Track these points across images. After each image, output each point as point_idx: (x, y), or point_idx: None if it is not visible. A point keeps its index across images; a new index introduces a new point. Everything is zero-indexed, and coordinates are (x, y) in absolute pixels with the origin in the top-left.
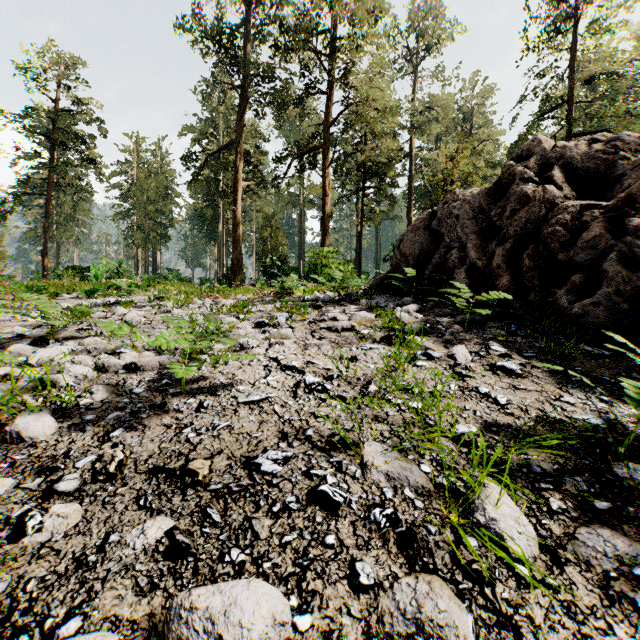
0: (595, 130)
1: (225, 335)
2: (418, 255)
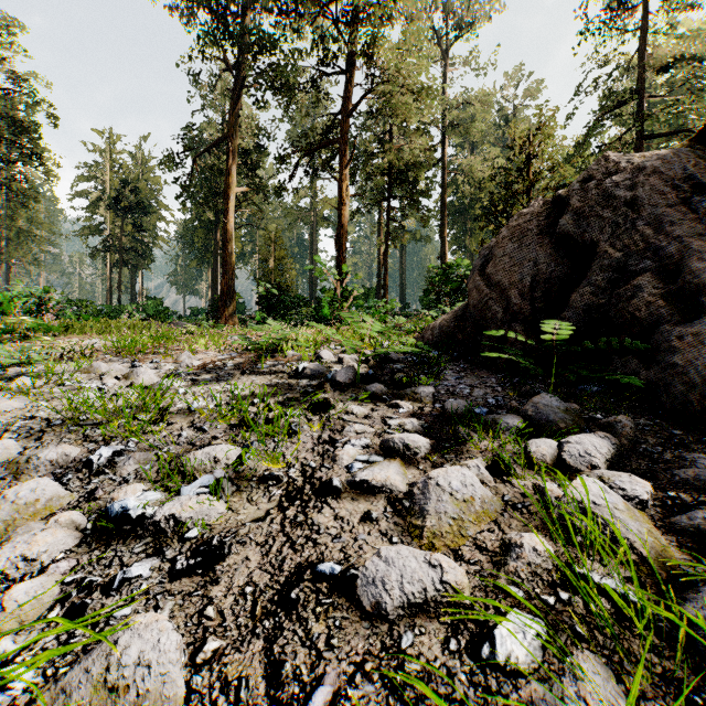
0: (674, 131)
1: None
2: (529, 286)
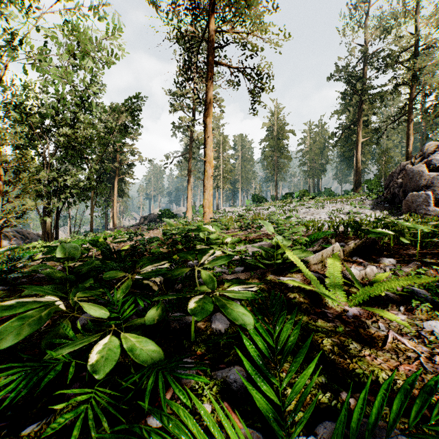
0: None
1: (324, 207)
2: (388, 184)
